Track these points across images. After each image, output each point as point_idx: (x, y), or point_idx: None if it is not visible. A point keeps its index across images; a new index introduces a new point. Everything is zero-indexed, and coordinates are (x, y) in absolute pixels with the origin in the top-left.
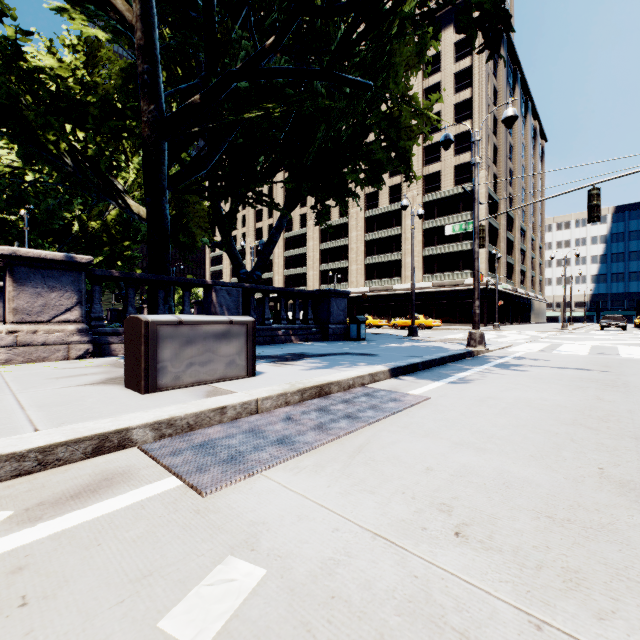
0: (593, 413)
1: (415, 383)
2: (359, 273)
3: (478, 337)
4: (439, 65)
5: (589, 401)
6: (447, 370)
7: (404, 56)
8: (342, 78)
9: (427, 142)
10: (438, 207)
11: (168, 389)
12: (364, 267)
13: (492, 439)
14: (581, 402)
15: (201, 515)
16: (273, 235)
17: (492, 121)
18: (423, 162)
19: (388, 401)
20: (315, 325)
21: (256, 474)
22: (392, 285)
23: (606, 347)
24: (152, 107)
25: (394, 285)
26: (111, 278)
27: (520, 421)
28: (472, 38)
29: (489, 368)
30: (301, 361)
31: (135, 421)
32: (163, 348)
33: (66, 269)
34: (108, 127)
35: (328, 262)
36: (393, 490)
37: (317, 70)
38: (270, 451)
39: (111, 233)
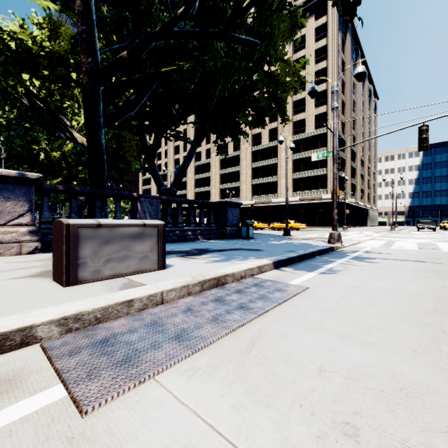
0: (447, 302)
1: (294, 274)
2: (248, 191)
3: (336, 236)
4: (304, 44)
5: (438, 290)
6: (317, 262)
7: (281, 30)
8: (236, 37)
9: (295, 98)
10: (303, 144)
11: (88, 282)
12: (251, 186)
13: (372, 331)
14: (432, 291)
15: (73, 447)
16: (185, 162)
17: (341, 84)
18: (293, 112)
19: (274, 291)
20: (216, 227)
21: (148, 380)
22: (271, 199)
23: (428, 243)
24: (89, 60)
25: (272, 199)
26: (57, 191)
27: (390, 310)
28: (337, 3)
29: (348, 260)
30: (204, 255)
31: (41, 318)
32: (83, 247)
33: (19, 183)
34: (55, 75)
35: (226, 183)
36: (289, 401)
37: (216, 32)
38: (166, 349)
39: (68, 161)
